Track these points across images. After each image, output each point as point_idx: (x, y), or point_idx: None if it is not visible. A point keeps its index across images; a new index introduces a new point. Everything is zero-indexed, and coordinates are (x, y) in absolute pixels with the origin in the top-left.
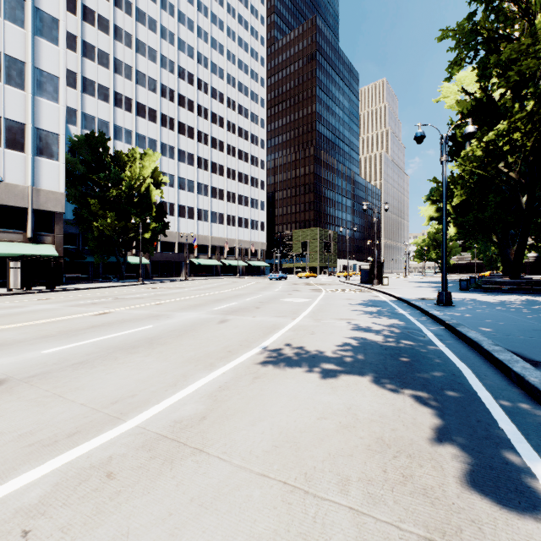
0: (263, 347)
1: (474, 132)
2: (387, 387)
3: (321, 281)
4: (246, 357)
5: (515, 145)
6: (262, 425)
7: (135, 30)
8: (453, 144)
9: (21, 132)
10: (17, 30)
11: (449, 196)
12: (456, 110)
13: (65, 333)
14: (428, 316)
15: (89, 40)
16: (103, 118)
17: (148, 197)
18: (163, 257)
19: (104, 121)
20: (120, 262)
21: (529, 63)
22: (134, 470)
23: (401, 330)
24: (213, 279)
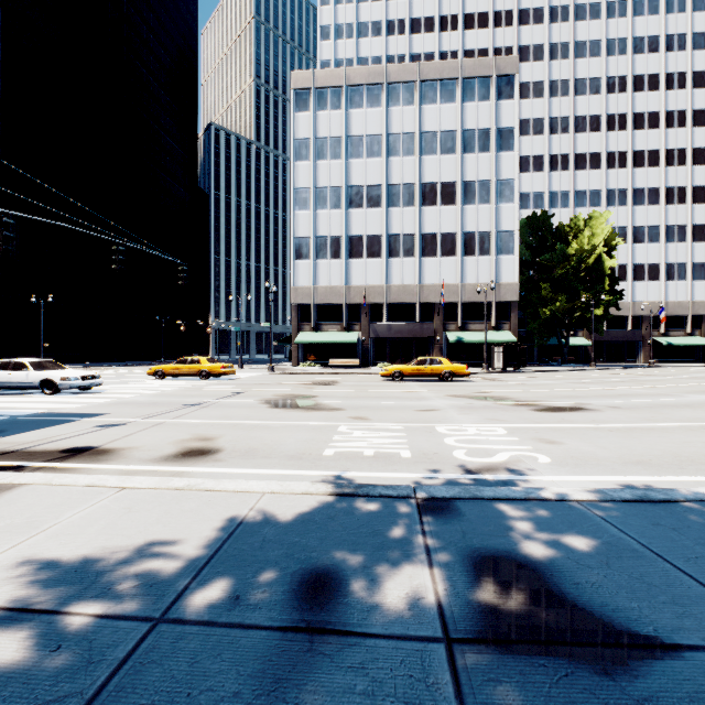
0: None
1: None
2: None
3: None
4: None
5: None
6: None
7: (572, 70)
8: None
9: (487, 239)
10: (485, 156)
11: None
12: None
13: (606, 396)
14: None
15: (523, 117)
16: (537, 191)
17: (598, 268)
18: (609, 336)
19: (538, 193)
20: (561, 344)
21: None
22: None
23: None
24: (698, 366)
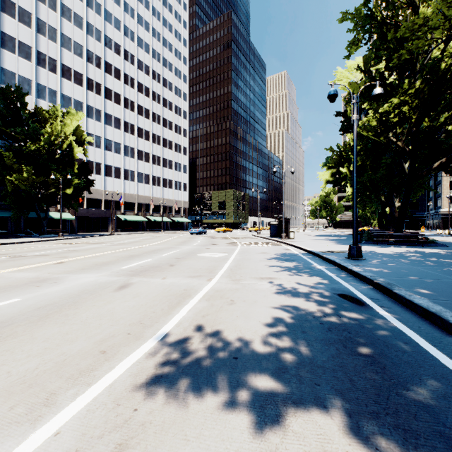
0: (161, 336)
1: (382, 93)
2: None
3: (236, 235)
4: (125, 366)
5: (403, 117)
6: None
7: None
8: (345, 120)
9: None
10: None
11: (342, 163)
12: (348, 91)
13: None
14: (347, 272)
15: None
16: (24, 76)
17: (70, 154)
18: (89, 213)
19: (25, 78)
20: (41, 217)
21: (418, 43)
22: None
23: (331, 293)
24: (138, 233)
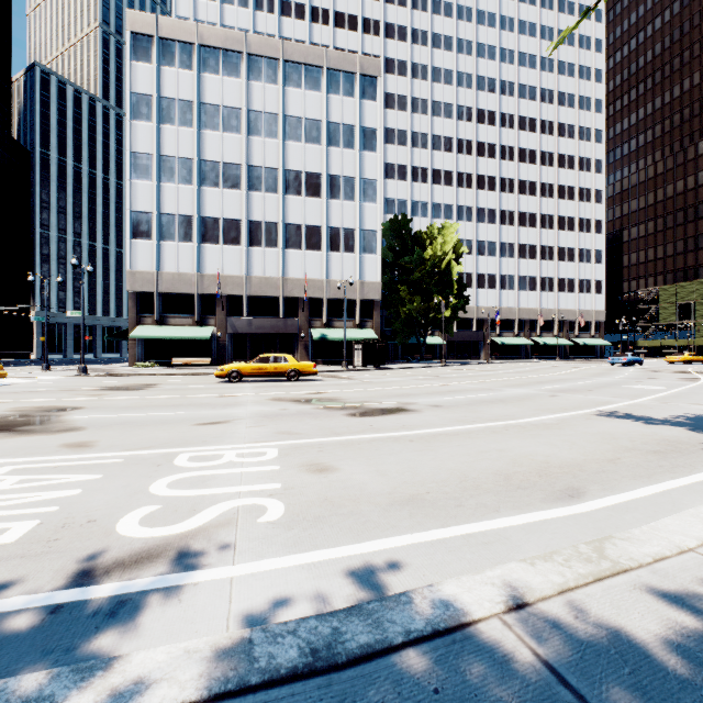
0: (594, 410)
1: None
2: (696, 432)
3: None
4: (579, 412)
5: None
6: (592, 429)
7: (431, 92)
8: None
9: (352, 236)
10: (350, 153)
11: None
12: None
13: (437, 393)
14: None
15: (389, 126)
16: (401, 198)
17: (448, 273)
18: (459, 336)
19: (402, 200)
20: (420, 343)
21: None
22: (532, 428)
23: None
24: (522, 362)
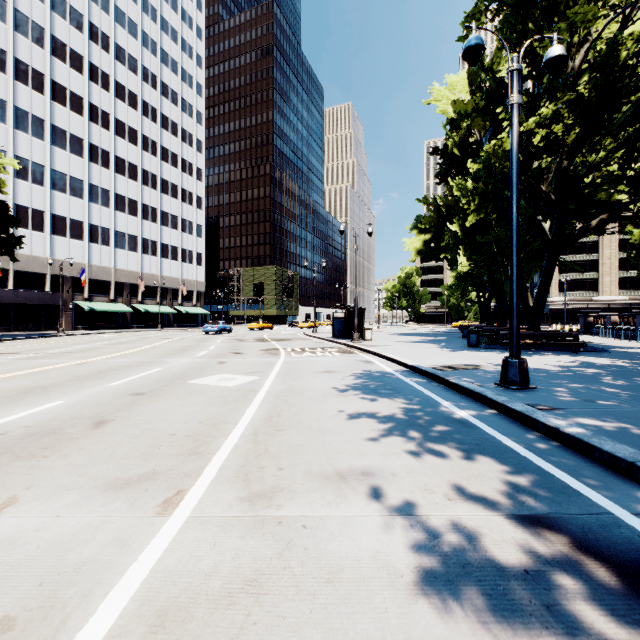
0: None
1: (564, 57)
2: None
3: (279, 334)
4: None
5: (554, 140)
6: None
7: None
8: (444, 159)
9: None
10: None
11: (440, 225)
12: (450, 115)
13: None
14: (536, 429)
15: None
16: None
17: None
18: (20, 297)
19: None
20: None
21: (589, 7)
22: None
23: (626, 584)
24: (114, 333)
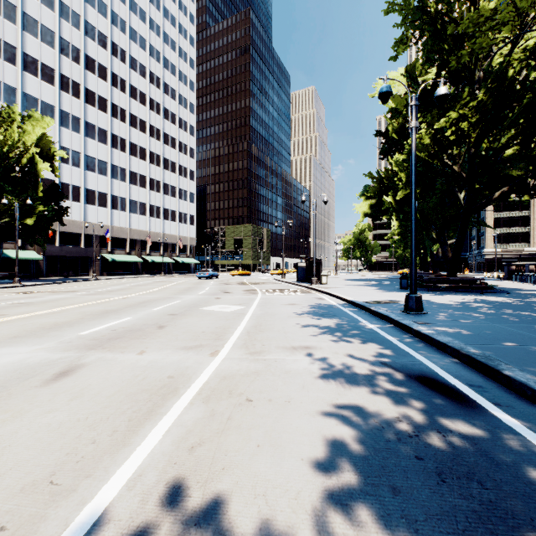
0: (78, 533)
1: (447, 94)
2: None
3: (255, 279)
4: None
5: (461, 134)
6: None
7: None
8: (386, 141)
9: None
10: None
11: (383, 193)
12: (390, 106)
13: None
14: (411, 333)
15: None
16: None
17: (32, 172)
18: (64, 251)
19: None
20: None
21: (483, 40)
22: None
23: (405, 377)
24: (130, 278)
